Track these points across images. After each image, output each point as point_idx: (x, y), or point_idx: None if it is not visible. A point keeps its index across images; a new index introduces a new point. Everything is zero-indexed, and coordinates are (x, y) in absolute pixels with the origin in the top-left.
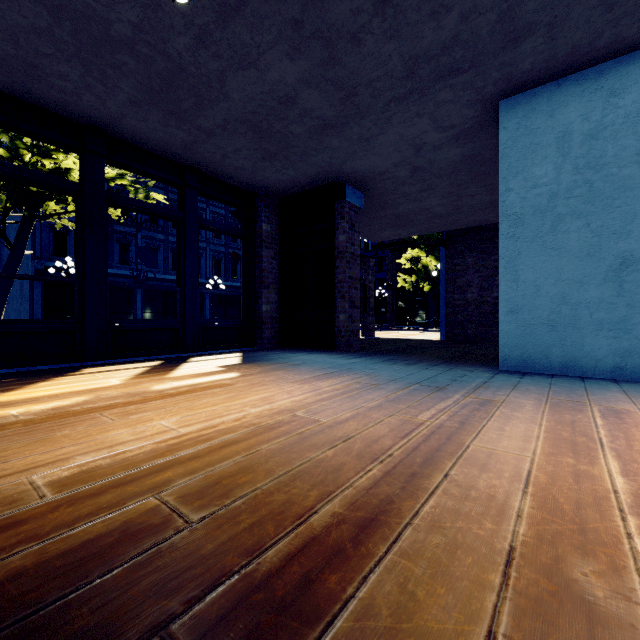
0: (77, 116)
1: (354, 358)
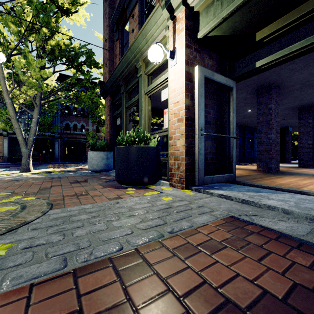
0: (246, 125)
1: (295, 164)
